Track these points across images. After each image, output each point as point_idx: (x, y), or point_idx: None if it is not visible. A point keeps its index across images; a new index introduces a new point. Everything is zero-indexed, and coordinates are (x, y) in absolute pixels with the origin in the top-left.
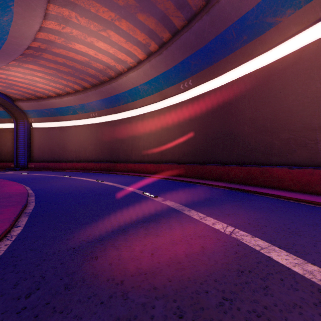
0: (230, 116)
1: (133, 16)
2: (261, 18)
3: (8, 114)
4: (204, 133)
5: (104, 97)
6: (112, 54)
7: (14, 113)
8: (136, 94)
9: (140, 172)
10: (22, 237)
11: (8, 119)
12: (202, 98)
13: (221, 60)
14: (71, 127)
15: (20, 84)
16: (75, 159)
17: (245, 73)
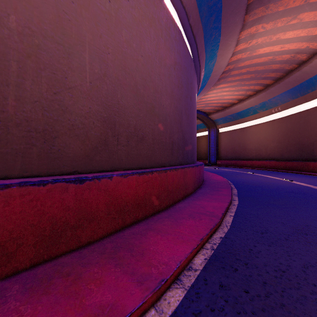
0: None
1: None
2: None
3: (204, 125)
4: None
5: (290, 87)
6: (304, 37)
7: (208, 124)
8: None
9: None
10: (241, 206)
11: (204, 129)
12: None
13: None
14: (251, 126)
15: (213, 101)
16: (255, 157)
17: None
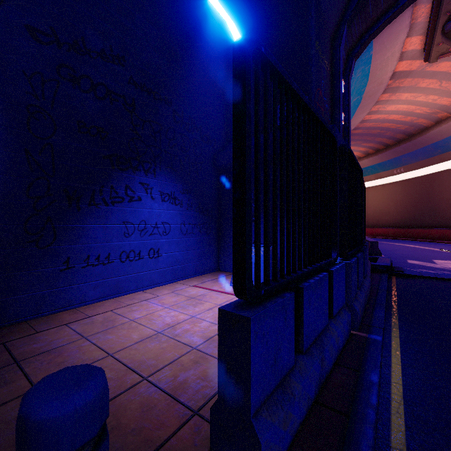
0: (433, 196)
1: (359, 145)
2: (447, 144)
3: None
4: (414, 206)
5: None
6: None
7: None
8: None
9: None
10: None
11: None
12: (412, 181)
13: (425, 160)
14: None
15: None
16: None
17: (444, 168)
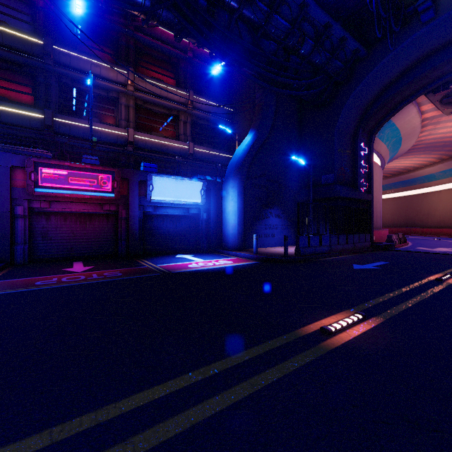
0: None
1: (428, 153)
2: None
3: None
4: None
5: (401, 180)
6: (412, 163)
7: None
8: (432, 177)
9: (435, 235)
10: None
11: None
12: None
13: None
14: None
15: None
16: None
17: None
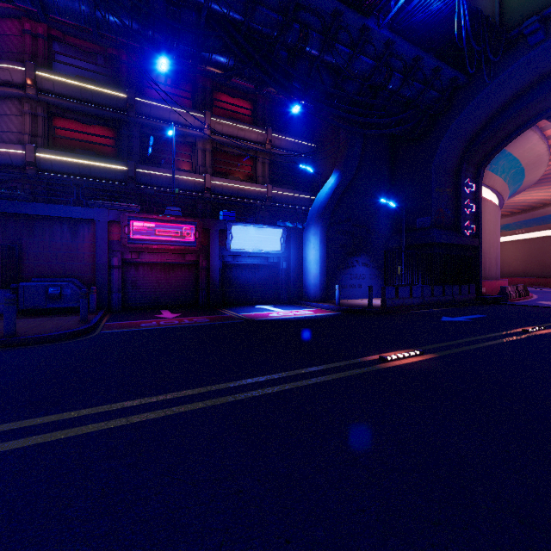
0: None
1: None
2: None
3: None
4: None
5: (535, 217)
6: (548, 195)
7: None
8: None
9: None
10: None
11: None
12: None
13: None
14: None
15: None
16: None
17: None
